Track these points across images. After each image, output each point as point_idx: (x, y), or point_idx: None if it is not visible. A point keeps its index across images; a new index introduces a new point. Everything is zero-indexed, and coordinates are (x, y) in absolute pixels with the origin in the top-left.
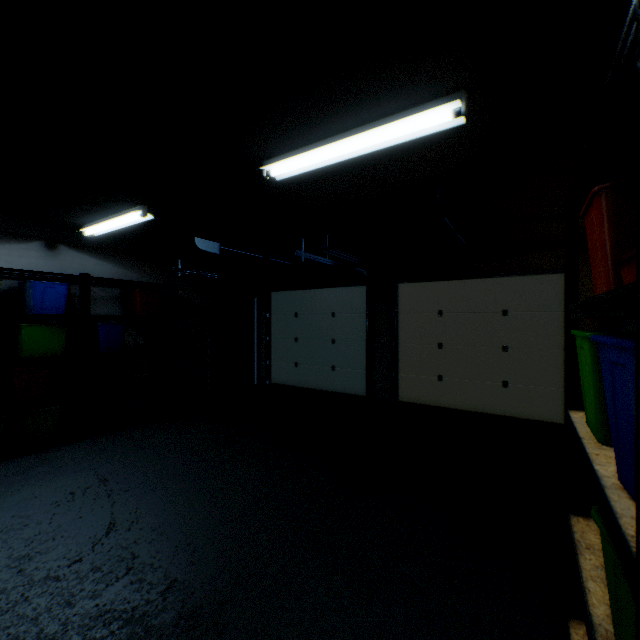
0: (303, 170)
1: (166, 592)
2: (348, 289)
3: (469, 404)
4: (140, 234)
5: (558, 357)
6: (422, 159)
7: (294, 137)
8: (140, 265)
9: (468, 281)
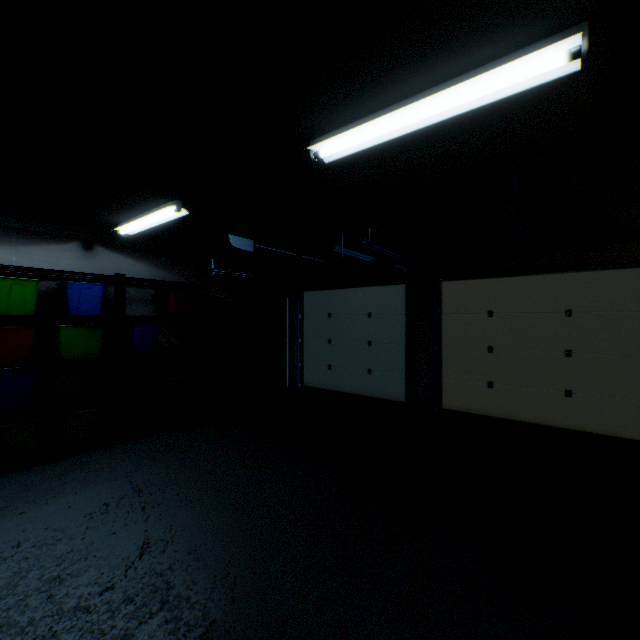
0: (357, 148)
1: (205, 637)
2: (385, 288)
3: (524, 414)
4: (174, 232)
5: (635, 364)
6: (501, 129)
7: (351, 106)
8: (174, 265)
9: (523, 278)
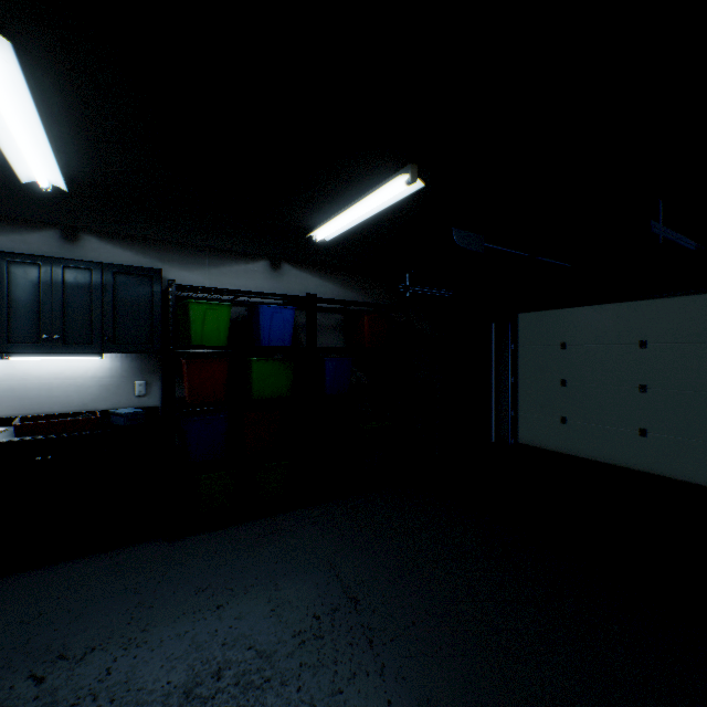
0: None
1: None
2: (678, 300)
3: None
4: (377, 234)
5: None
6: None
7: None
8: (362, 284)
9: None
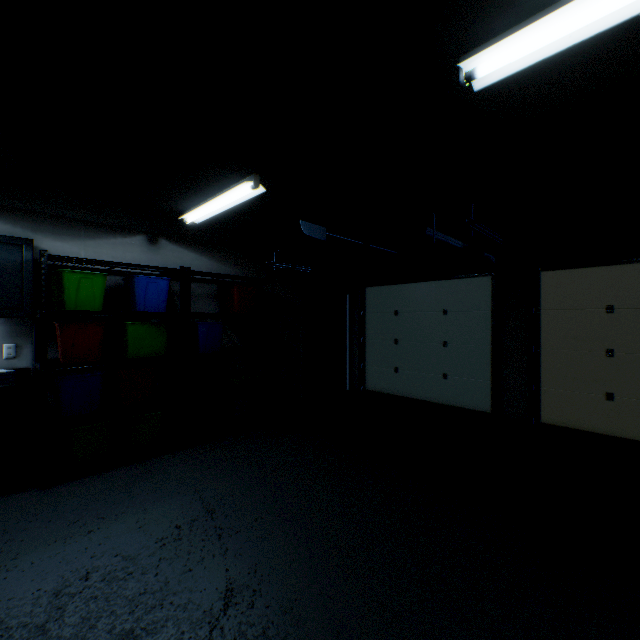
0: (536, 57)
1: None
2: (465, 281)
3: None
4: (241, 220)
5: None
6: None
7: None
8: (235, 259)
9: None
